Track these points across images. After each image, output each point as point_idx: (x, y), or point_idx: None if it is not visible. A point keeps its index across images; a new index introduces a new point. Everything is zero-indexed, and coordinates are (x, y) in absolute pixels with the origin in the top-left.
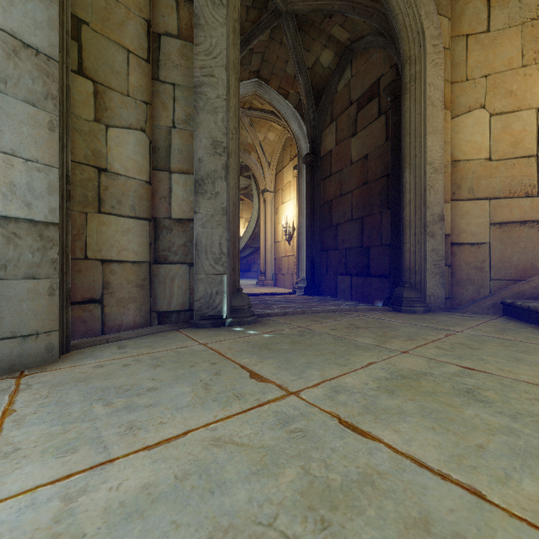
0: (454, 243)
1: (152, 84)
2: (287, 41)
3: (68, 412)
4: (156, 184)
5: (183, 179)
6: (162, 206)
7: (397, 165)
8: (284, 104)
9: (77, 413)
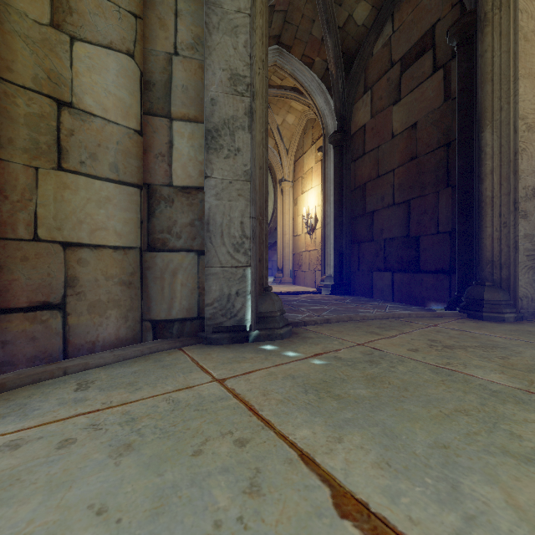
0: None
1: None
2: None
3: None
4: (150, 135)
5: (188, 130)
6: (159, 168)
7: (468, 126)
8: (308, 74)
9: None
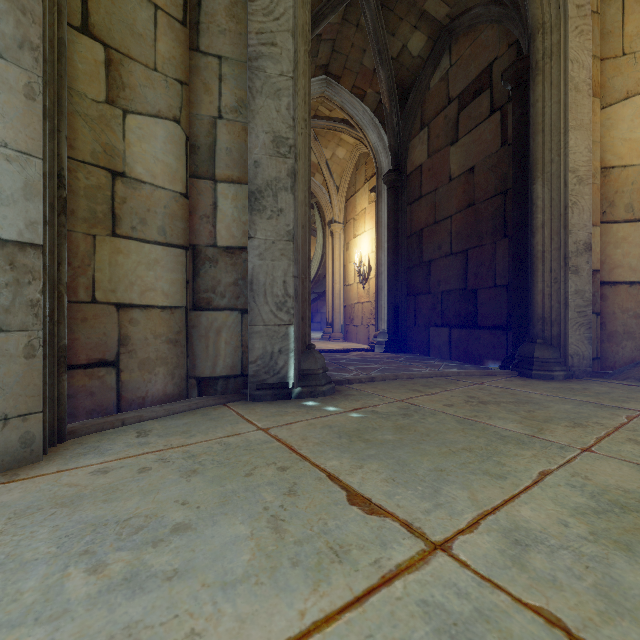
0: (604, 282)
1: (190, 56)
2: (366, 22)
3: (17, 589)
4: (195, 197)
5: (232, 191)
6: (204, 229)
7: (522, 176)
8: (359, 107)
9: (32, 595)
